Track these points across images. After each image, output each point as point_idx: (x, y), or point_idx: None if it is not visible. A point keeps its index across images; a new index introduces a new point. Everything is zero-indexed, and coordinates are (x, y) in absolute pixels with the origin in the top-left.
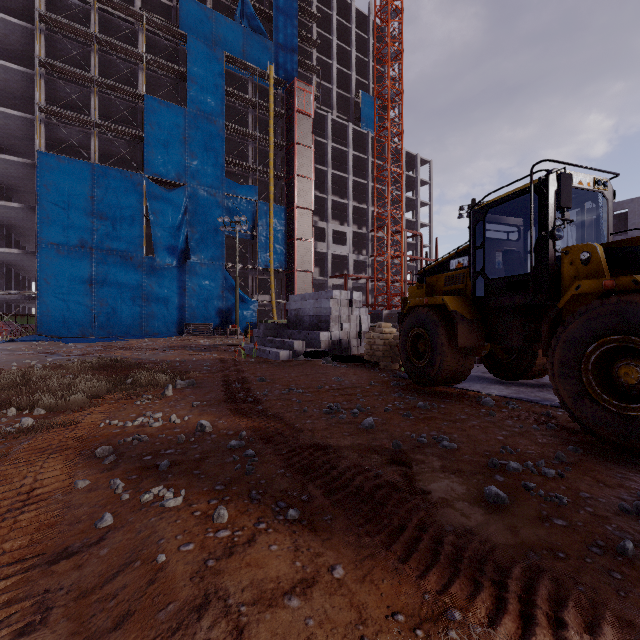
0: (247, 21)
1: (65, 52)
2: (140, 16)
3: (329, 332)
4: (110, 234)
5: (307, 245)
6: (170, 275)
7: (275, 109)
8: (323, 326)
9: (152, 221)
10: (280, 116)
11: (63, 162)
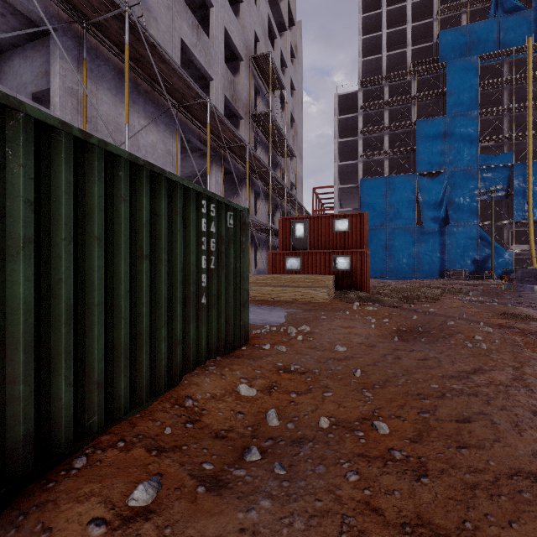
0: (501, 10)
1: (370, 117)
2: (413, 71)
3: None
4: (395, 216)
5: None
6: (433, 236)
7: (534, 74)
8: None
9: (421, 202)
10: None
11: (372, 181)
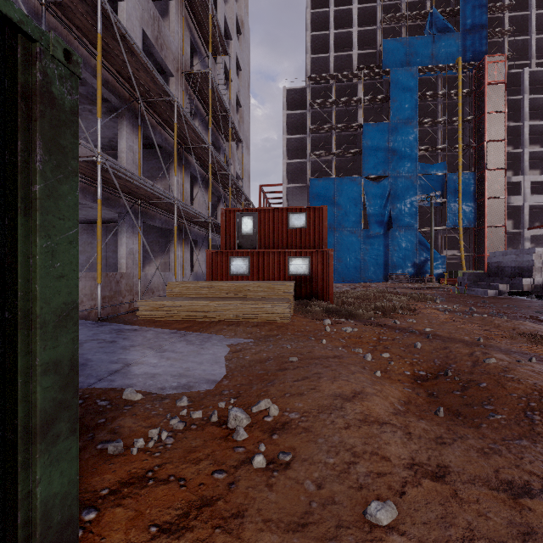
0: (435, 29)
1: (318, 116)
2: (359, 74)
3: (531, 279)
4: (343, 218)
5: (498, 202)
6: (378, 240)
7: (463, 91)
8: (525, 274)
9: (367, 206)
10: (468, 94)
11: (320, 181)
